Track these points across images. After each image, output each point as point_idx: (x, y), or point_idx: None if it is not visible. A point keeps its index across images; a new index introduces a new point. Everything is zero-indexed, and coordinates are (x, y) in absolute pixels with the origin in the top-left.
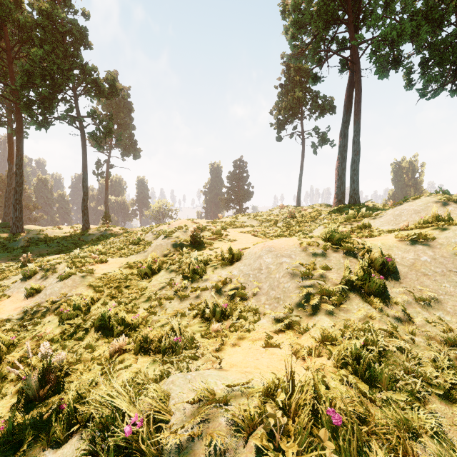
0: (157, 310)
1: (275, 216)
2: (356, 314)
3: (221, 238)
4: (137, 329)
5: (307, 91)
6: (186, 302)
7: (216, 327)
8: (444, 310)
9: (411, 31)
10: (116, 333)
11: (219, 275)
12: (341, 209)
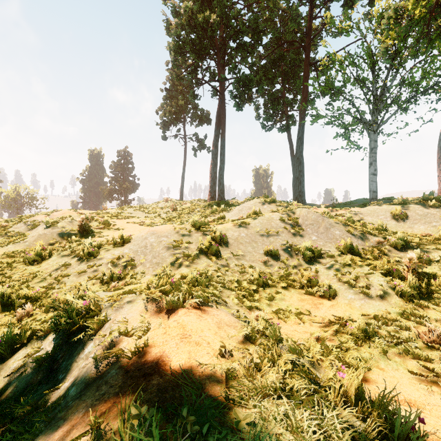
0: (56, 286)
1: (160, 208)
2: (201, 264)
3: (109, 228)
4: (39, 300)
5: (188, 101)
6: (85, 275)
7: (114, 283)
8: (245, 259)
9: (257, 81)
10: (17, 305)
11: (113, 254)
12: (211, 204)
